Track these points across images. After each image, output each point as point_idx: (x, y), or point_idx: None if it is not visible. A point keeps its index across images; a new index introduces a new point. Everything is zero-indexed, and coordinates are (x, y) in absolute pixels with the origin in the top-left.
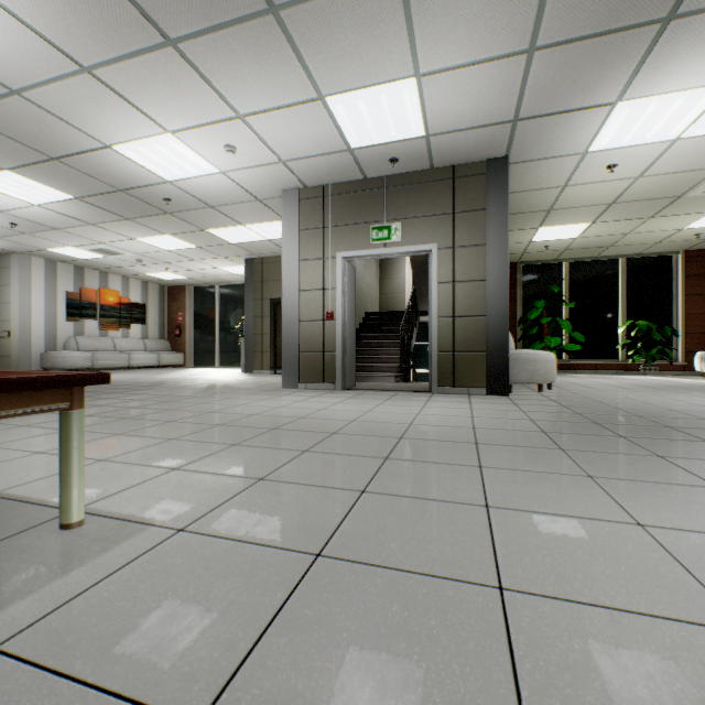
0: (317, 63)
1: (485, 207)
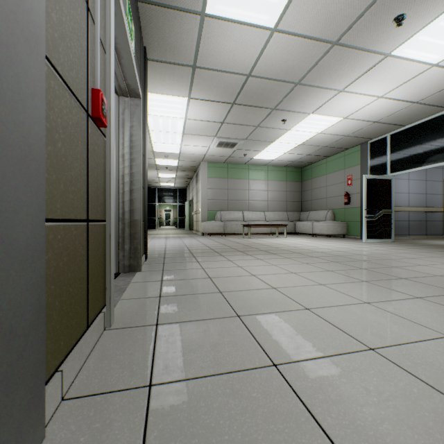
0: None
1: (144, 89)
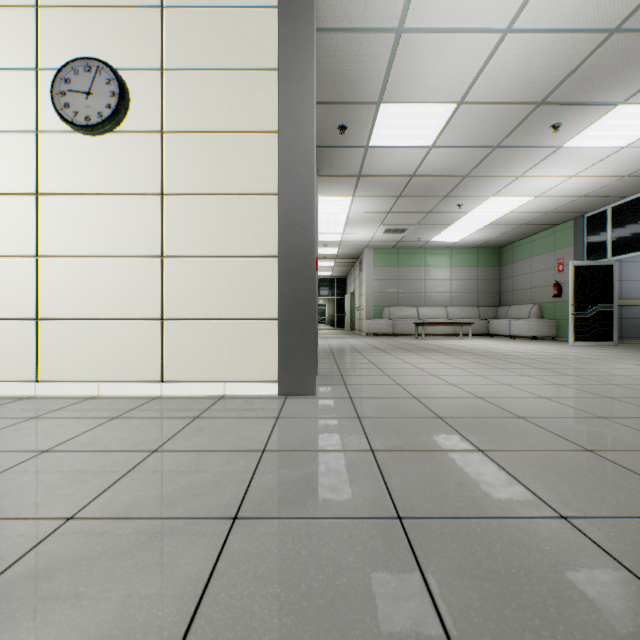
0: (488, 110)
1: None
